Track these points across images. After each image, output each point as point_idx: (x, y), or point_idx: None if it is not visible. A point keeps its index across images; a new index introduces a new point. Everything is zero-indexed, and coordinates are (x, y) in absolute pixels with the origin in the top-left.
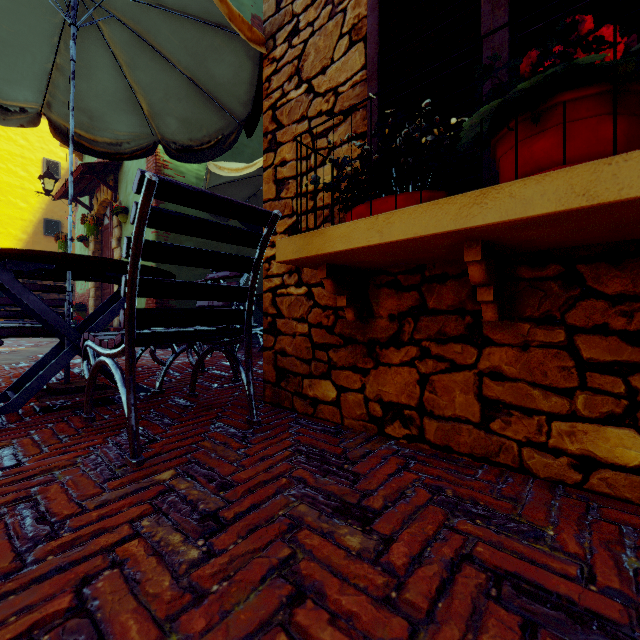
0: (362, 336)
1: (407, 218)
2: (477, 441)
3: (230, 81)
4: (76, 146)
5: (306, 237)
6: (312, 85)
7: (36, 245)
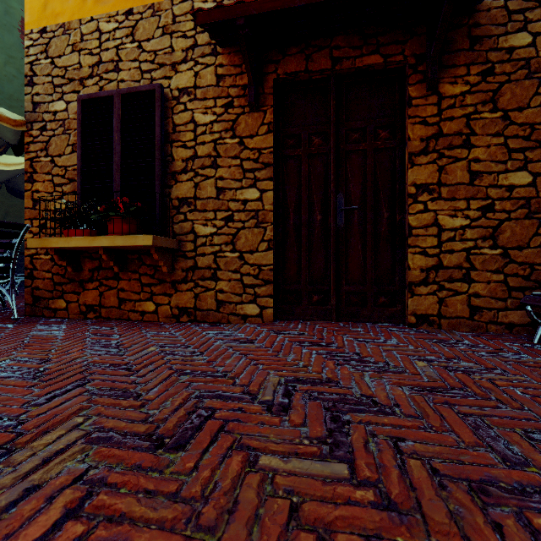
0: (78, 278)
1: (76, 240)
2: (118, 313)
3: None
4: None
5: (42, 240)
6: (54, 160)
7: None
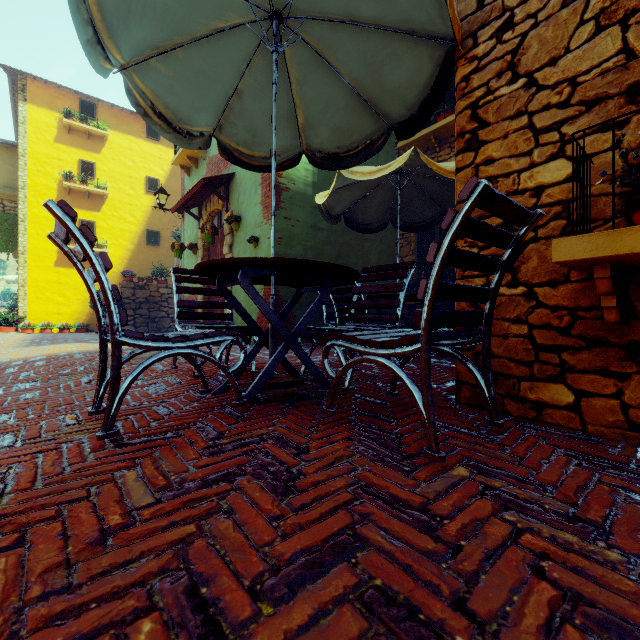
0: (617, 338)
1: None
2: None
3: (402, 86)
4: (238, 162)
5: (609, 235)
6: (534, 78)
7: (140, 254)
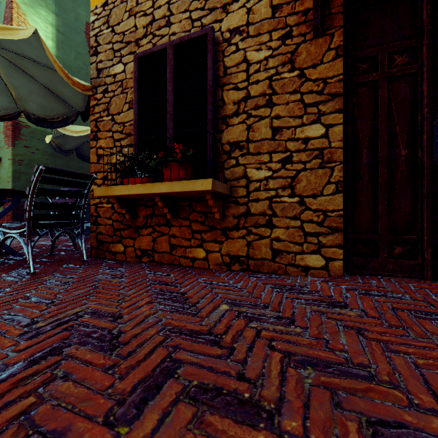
0: (134, 225)
1: (136, 188)
2: (169, 258)
3: (72, 96)
4: None
5: (106, 188)
6: (114, 118)
7: None
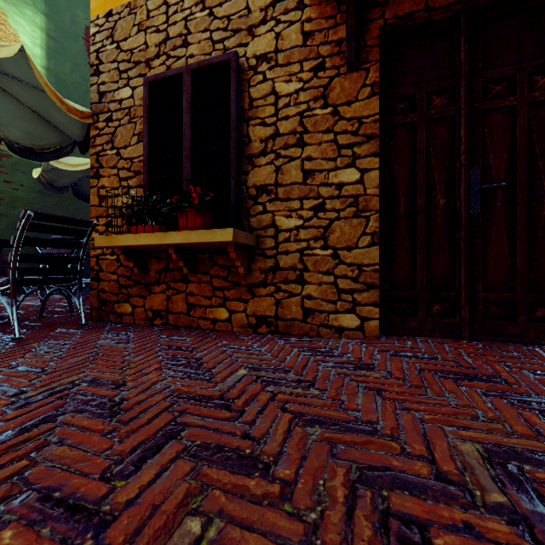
0: (144, 280)
1: (146, 237)
2: (186, 320)
3: (67, 123)
4: None
5: (109, 238)
6: (120, 152)
7: None
